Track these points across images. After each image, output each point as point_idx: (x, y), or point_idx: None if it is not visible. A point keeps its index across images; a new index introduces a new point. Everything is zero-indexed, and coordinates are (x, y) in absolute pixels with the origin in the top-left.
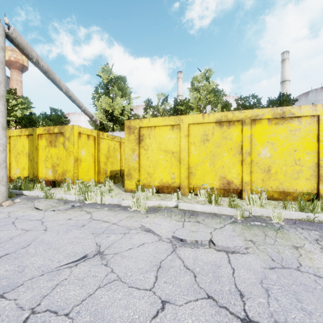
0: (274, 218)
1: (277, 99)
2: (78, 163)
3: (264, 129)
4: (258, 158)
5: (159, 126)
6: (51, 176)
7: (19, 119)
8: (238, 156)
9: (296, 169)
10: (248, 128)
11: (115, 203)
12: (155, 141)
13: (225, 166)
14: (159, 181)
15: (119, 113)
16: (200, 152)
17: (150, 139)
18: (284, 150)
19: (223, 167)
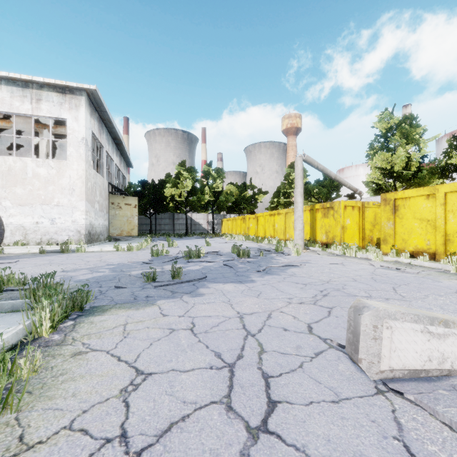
0: None
1: None
2: (344, 230)
3: None
4: None
5: (414, 196)
6: (324, 239)
7: None
8: None
9: None
10: None
11: (364, 257)
12: (410, 210)
13: None
14: (414, 247)
15: (402, 167)
16: None
17: (405, 209)
18: None
19: None
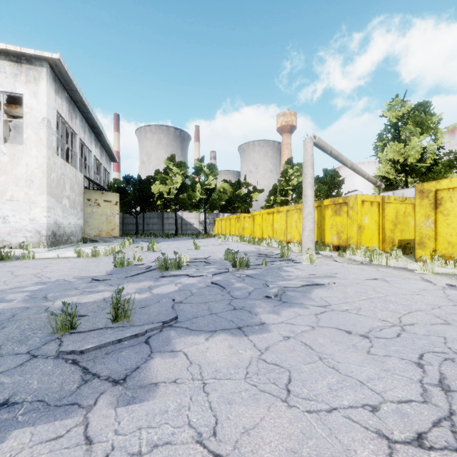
0: None
1: None
2: (361, 230)
3: None
4: None
5: None
6: (335, 242)
7: (296, 188)
8: None
9: None
10: None
11: (401, 266)
12: None
13: None
14: None
15: (416, 160)
16: None
17: (452, 202)
18: None
19: None
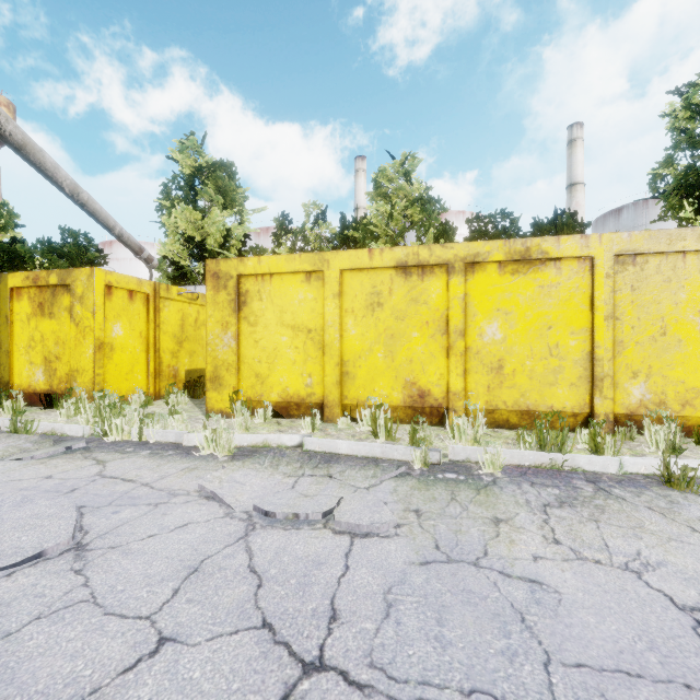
0: (486, 465)
1: (552, 221)
2: (105, 353)
3: (491, 283)
4: (480, 342)
5: (281, 273)
6: (42, 383)
7: None
8: (441, 339)
9: (552, 365)
10: (460, 282)
11: (171, 441)
12: (272, 306)
13: (415, 359)
14: (281, 393)
15: (219, 244)
16: (364, 330)
17: (262, 302)
18: (529, 327)
19: (412, 362)
